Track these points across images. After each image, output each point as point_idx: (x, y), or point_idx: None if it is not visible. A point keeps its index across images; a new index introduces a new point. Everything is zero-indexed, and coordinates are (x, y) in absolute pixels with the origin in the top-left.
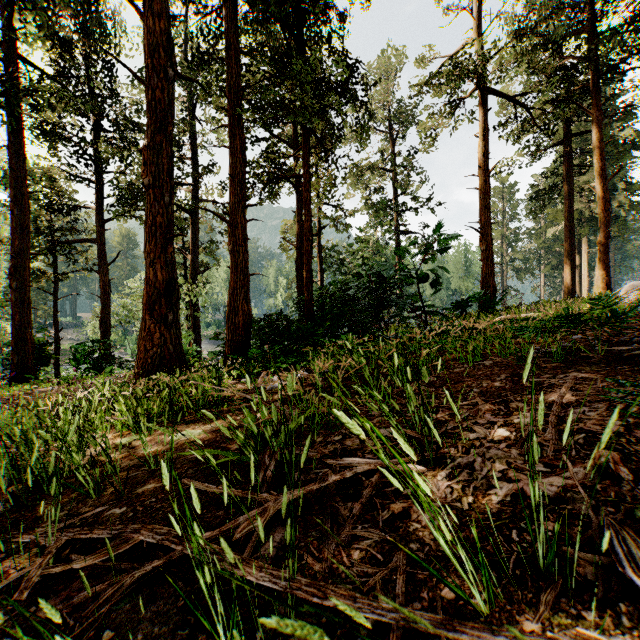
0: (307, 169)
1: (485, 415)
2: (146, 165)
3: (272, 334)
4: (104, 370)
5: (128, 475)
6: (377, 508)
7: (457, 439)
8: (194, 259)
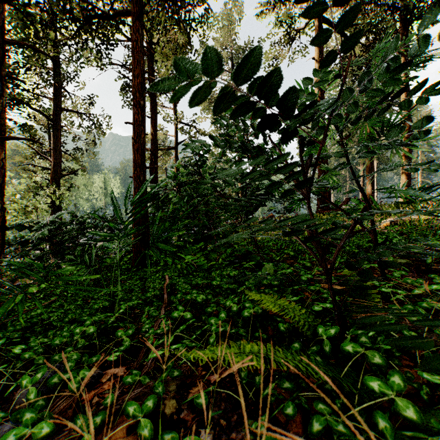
0: (136, 0)
1: None
2: None
3: None
4: None
5: None
6: None
7: None
8: (55, 163)
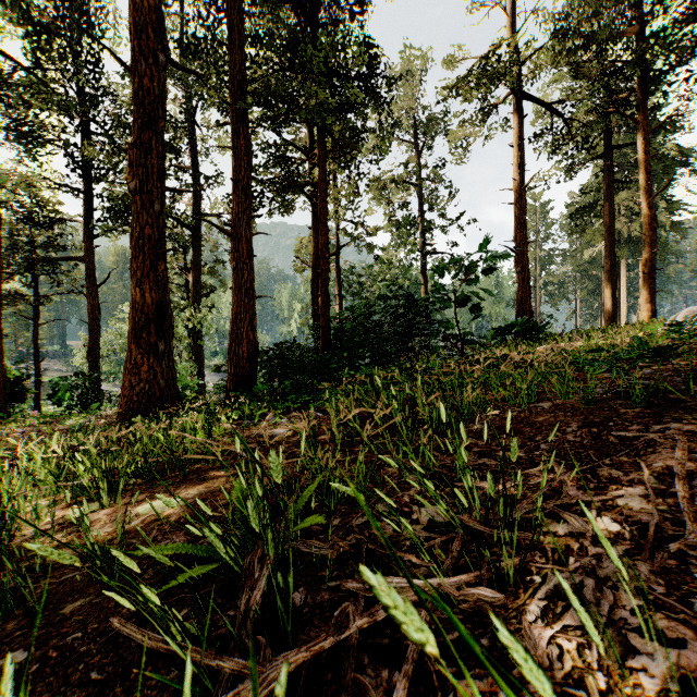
0: (323, 176)
1: (568, 489)
2: (132, 167)
3: (281, 367)
4: (90, 407)
5: (62, 577)
6: (433, 684)
7: (538, 532)
8: (197, 280)
